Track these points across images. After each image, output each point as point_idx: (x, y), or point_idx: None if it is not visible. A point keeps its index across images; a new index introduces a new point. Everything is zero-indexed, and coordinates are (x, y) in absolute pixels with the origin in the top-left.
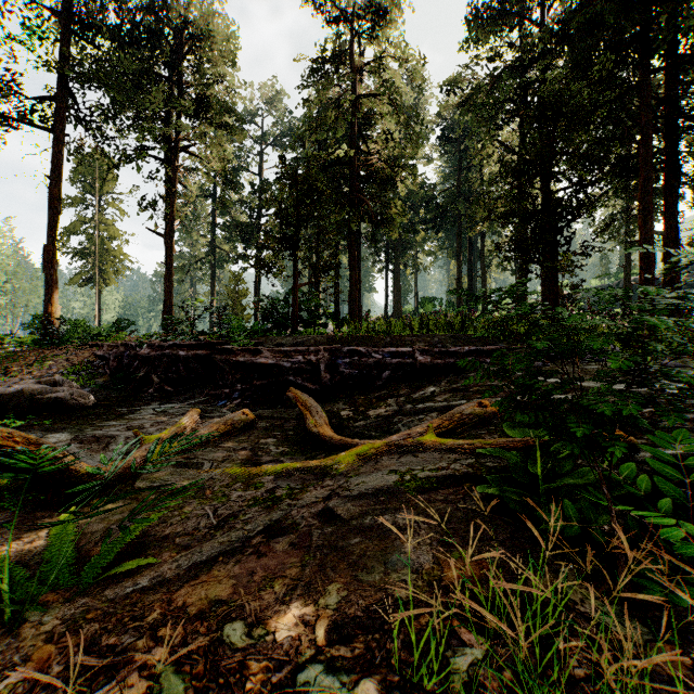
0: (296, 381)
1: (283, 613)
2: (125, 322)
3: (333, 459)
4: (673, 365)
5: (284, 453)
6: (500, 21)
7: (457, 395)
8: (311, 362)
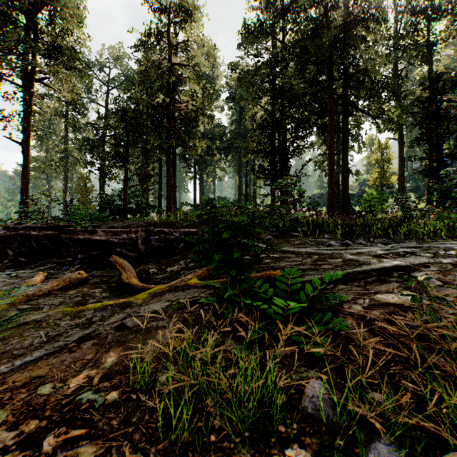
0: (121, 251)
1: (77, 375)
2: None
3: (136, 297)
4: (328, 238)
5: (105, 297)
6: (260, 33)
7: None
8: (132, 239)
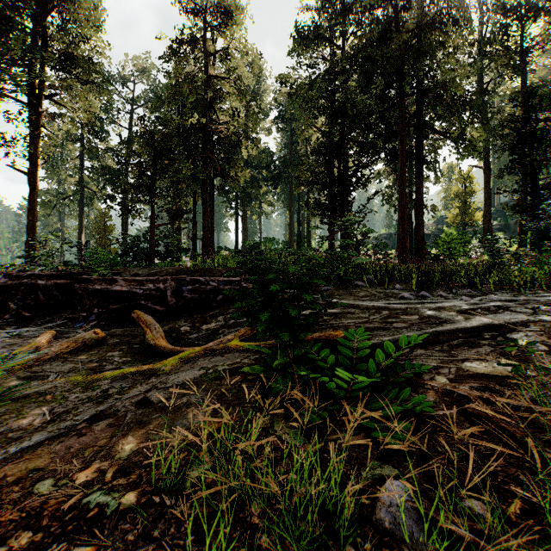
0: (147, 304)
1: (86, 468)
2: None
3: (163, 363)
4: (400, 289)
5: (126, 362)
6: (316, 39)
7: None
8: (160, 289)
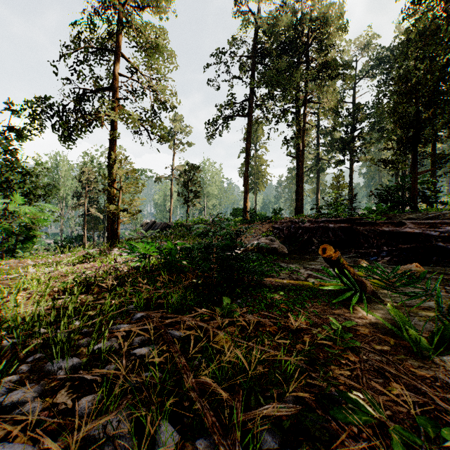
0: (446, 246)
1: None
2: (278, 209)
3: None
4: None
5: None
6: None
7: None
8: None
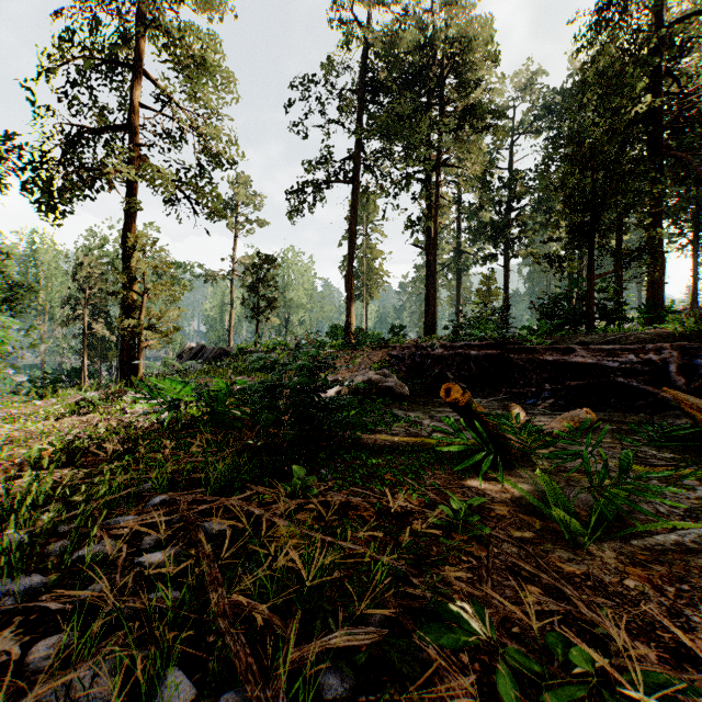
0: (629, 383)
1: None
2: (399, 328)
3: None
4: None
5: (677, 460)
6: None
7: None
8: (651, 362)
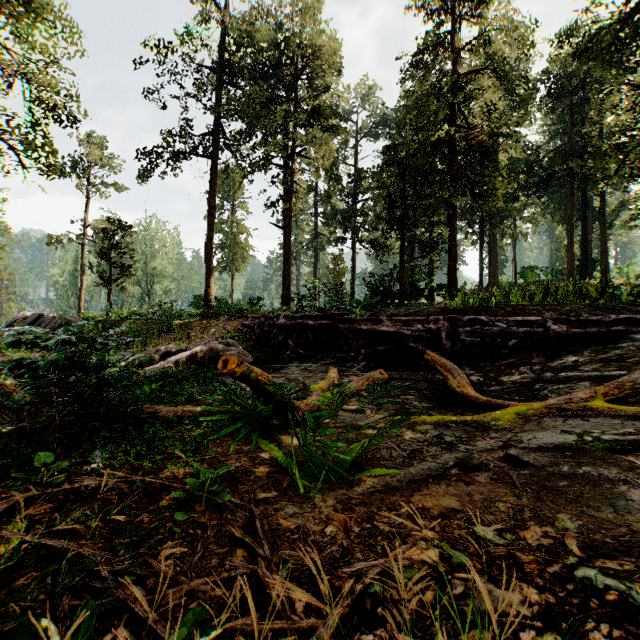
0: (417, 347)
1: (523, 527)
2: (257, 299)
3: (485, 416)
4: None
5: (429, 408)
6: None
7: (608, 365)
8: (431, 330)
